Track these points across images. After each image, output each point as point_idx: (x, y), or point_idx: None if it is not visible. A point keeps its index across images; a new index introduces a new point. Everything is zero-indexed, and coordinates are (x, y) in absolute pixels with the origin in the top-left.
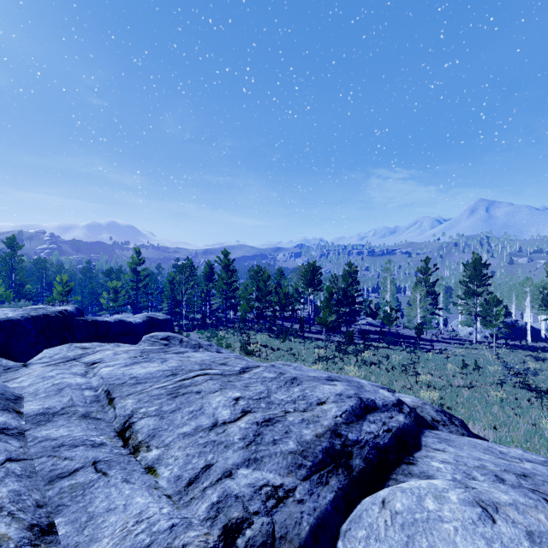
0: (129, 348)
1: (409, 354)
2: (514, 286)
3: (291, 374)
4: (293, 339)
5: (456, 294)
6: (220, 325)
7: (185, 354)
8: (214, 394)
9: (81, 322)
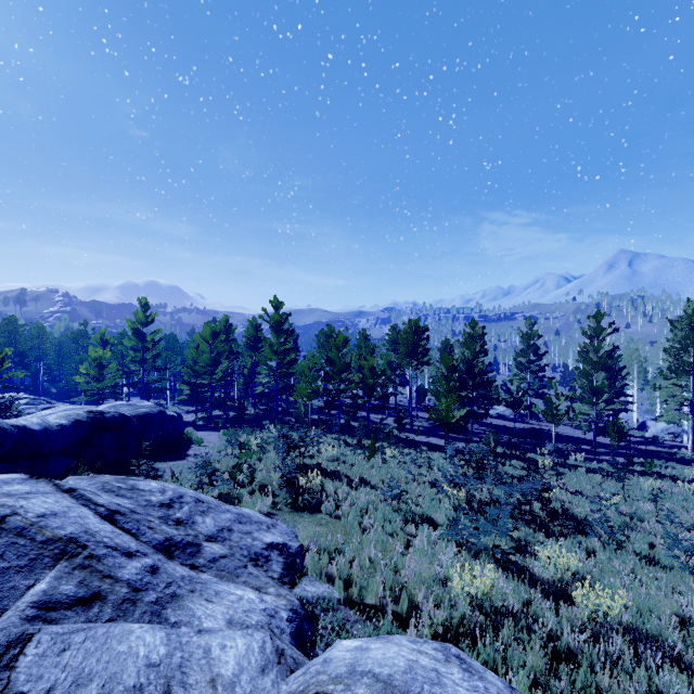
0: None
1: (610, 482)
2: None
3: None
4: (389, 451)
5: (630, 372)
6: (268, 419)
7: None
8: None
9: None
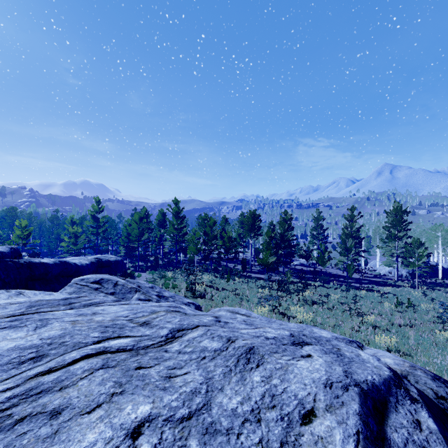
0: (15, 299)
1: (344, 292)
2: (424, 232)
3: (244, 340)
4: (237, 279)
5: (375, 239)
6: (171, 266)
7: (91, 309)
8: (89, 416)
9: (10, 264)
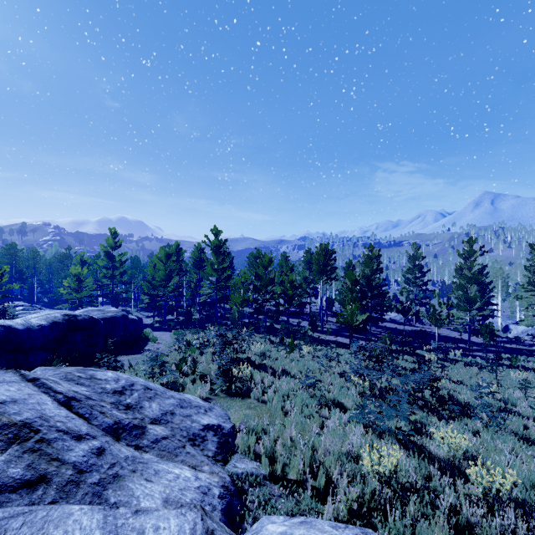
0: None
1: (484, 373)
2: None
3: None
4: (305, 348)
5: (495, 286)
6: (209, 322)
7: None
8: None
9: None
